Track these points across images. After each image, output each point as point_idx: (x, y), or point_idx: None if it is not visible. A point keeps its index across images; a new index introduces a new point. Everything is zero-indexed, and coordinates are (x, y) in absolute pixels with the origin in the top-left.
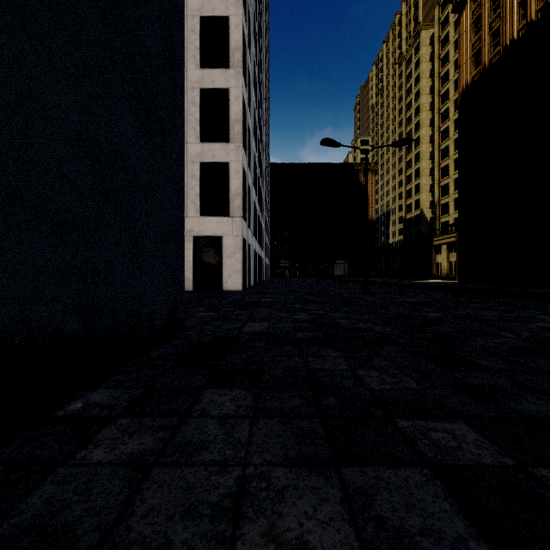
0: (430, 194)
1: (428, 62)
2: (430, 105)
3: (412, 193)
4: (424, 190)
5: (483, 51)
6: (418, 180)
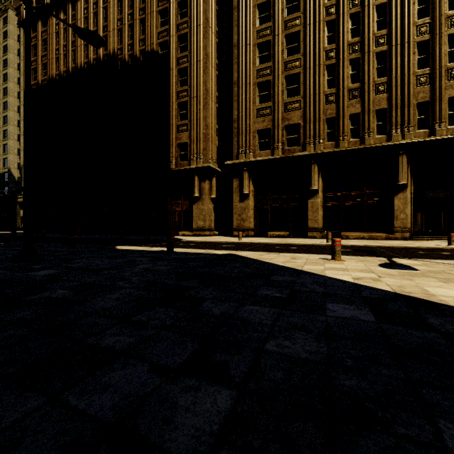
0: (18, 157)
1: (16, 41)
2: (19, 80)
3: (1, 151)
4: (13, 152)
5: (38, 71)
6: (6, 141)
